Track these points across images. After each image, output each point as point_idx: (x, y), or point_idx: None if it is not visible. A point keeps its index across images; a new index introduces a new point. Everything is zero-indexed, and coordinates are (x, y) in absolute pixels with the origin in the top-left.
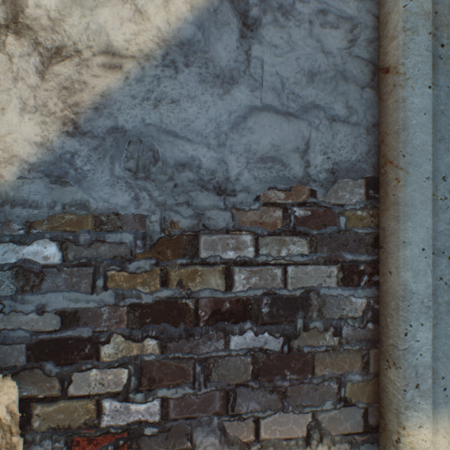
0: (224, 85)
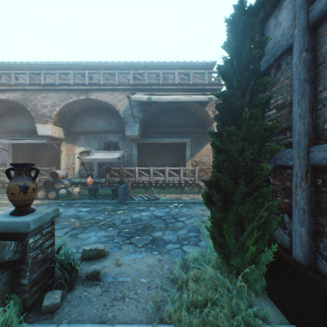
0: None
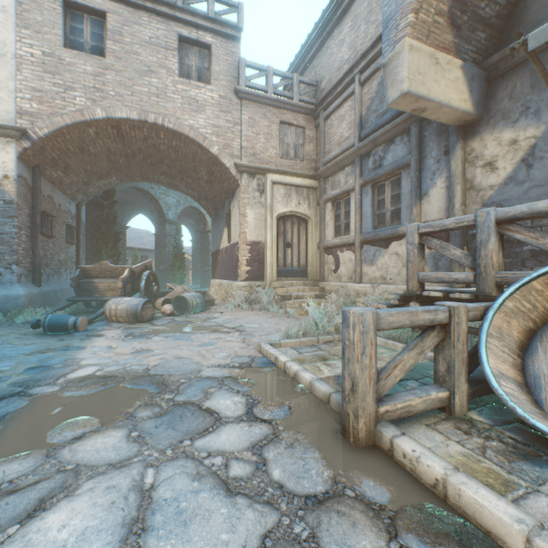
0: (521, 184)
